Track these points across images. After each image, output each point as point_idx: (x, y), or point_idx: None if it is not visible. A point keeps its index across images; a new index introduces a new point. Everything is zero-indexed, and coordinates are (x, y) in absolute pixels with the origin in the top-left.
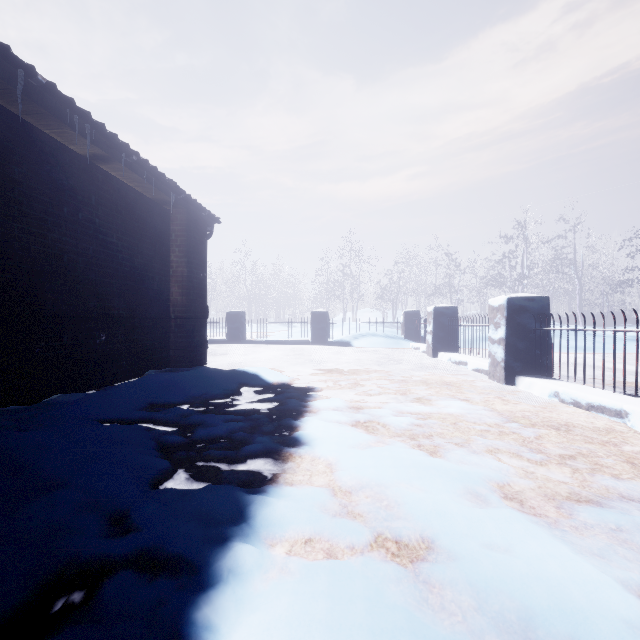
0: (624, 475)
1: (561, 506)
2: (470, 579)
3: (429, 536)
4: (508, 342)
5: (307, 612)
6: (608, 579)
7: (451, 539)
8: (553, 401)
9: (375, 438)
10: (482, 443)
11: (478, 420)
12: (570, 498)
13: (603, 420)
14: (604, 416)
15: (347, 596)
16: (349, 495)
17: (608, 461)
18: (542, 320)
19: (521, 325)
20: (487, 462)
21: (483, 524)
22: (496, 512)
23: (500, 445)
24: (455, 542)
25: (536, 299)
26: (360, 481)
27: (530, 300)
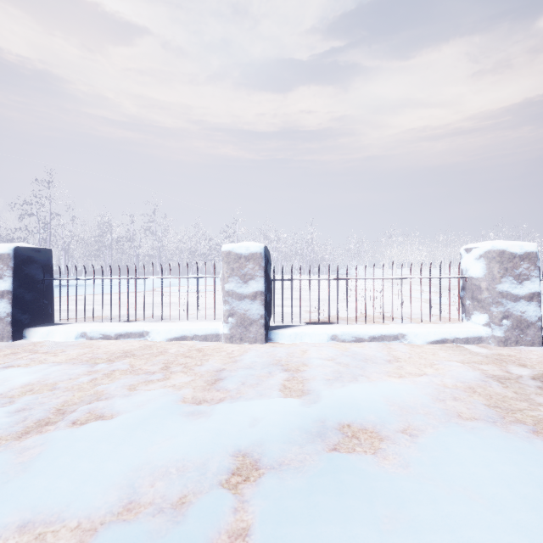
0: (198, 363)
1: (218, 389)
2: (281, 441)
3: (234, 450)
4: (17, 294)
5: (339, 537)
6: (281, 397)
7: (246, 437)
8: (82, 341)
9: (7, 454)
10: (116, 387)
11: (70, 375)
12: (210, 384)
13: (135, 342)
14: (131, 339)
15: (307, 511)
16: (135, 505)
17: (183, 360)
18: (48, 271)
19: (30, 276)
20: (151, 394)
21: (233, 419)
22: (223, 409)
23: (129, 381)
24: (250, 436)
25: (42, 251)
26: (117, 486)
27: (37, 251)
